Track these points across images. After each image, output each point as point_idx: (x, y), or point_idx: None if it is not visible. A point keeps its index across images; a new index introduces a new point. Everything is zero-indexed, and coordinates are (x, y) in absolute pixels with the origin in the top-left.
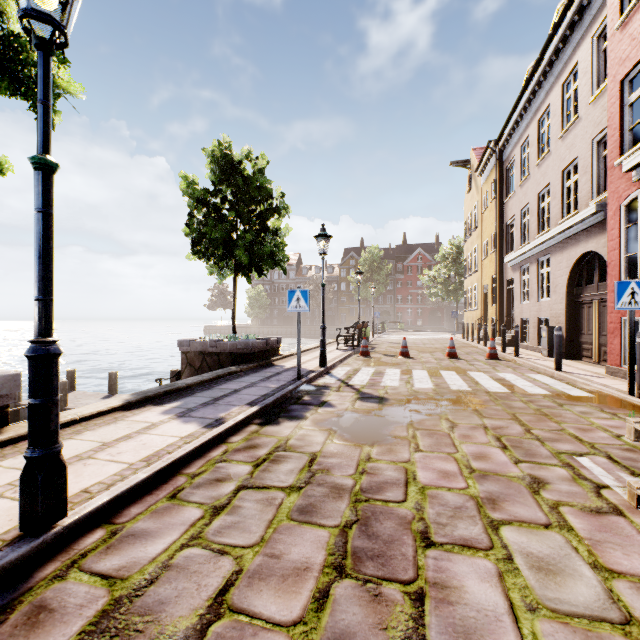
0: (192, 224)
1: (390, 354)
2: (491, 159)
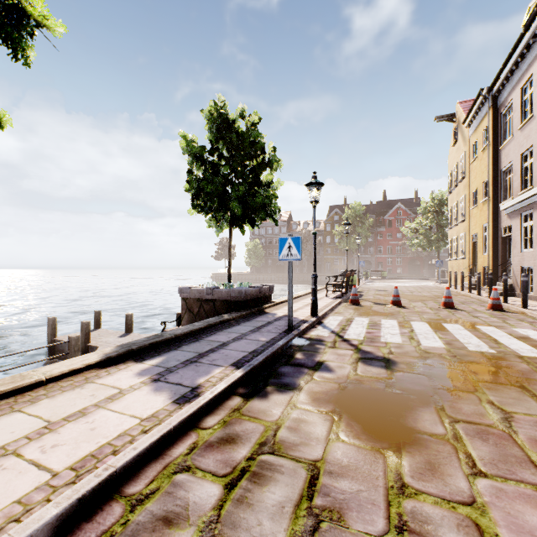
0: (191, 180)
1: (380, 302)
2: (482, 108)
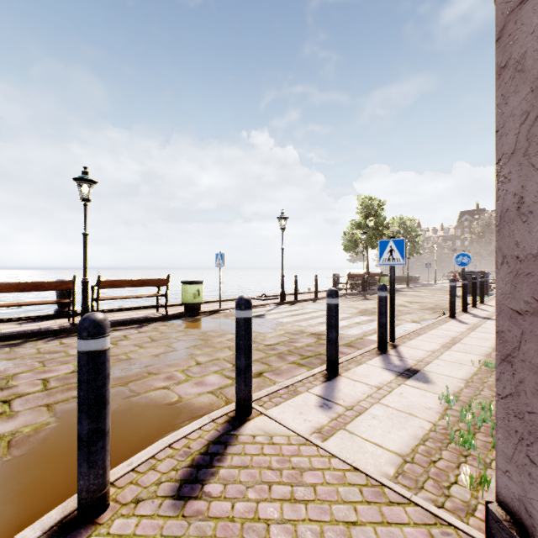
0: None
1: None
2: None
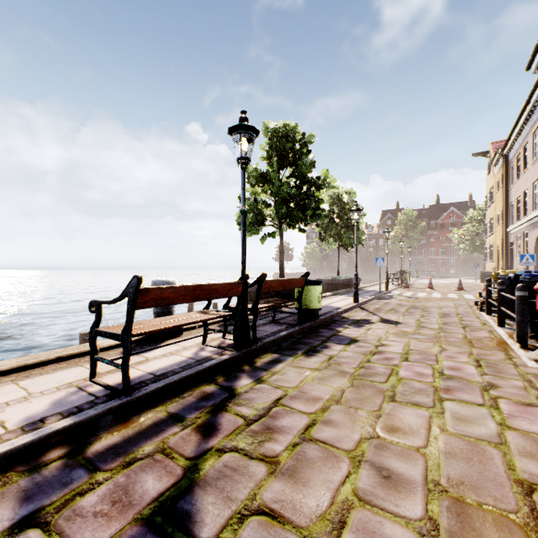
0: (322, 227)
1: (421, 288)
2: (500, 158)
